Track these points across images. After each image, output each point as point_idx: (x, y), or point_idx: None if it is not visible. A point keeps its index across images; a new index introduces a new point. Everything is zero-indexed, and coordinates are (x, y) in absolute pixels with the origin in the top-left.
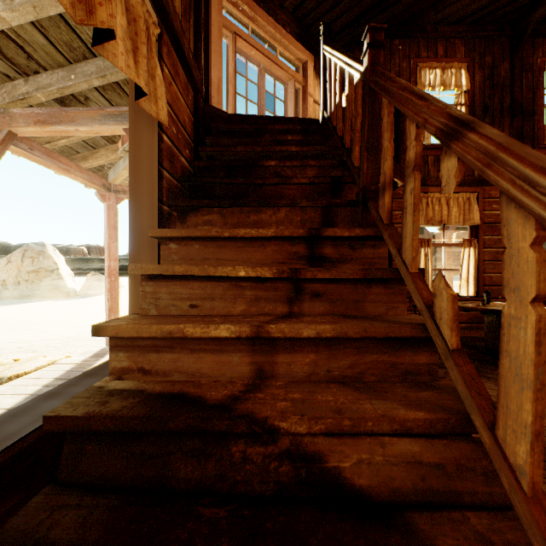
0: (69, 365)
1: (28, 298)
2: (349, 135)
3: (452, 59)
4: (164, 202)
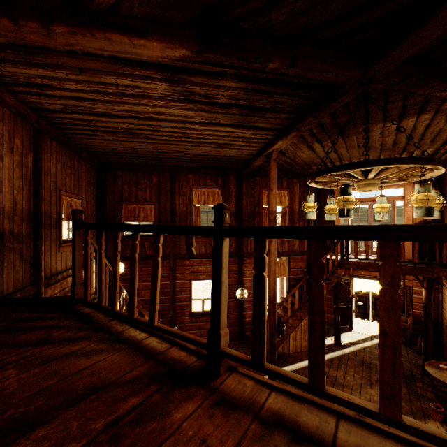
0: None
1: None
2: None
3: None
4: (290, 288)
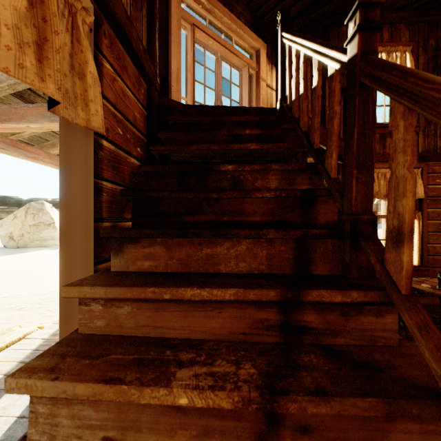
0: (38, 341)
1: (30, 247)
2: (318, 133)
3: (397, 43)
4: (103, 219)
